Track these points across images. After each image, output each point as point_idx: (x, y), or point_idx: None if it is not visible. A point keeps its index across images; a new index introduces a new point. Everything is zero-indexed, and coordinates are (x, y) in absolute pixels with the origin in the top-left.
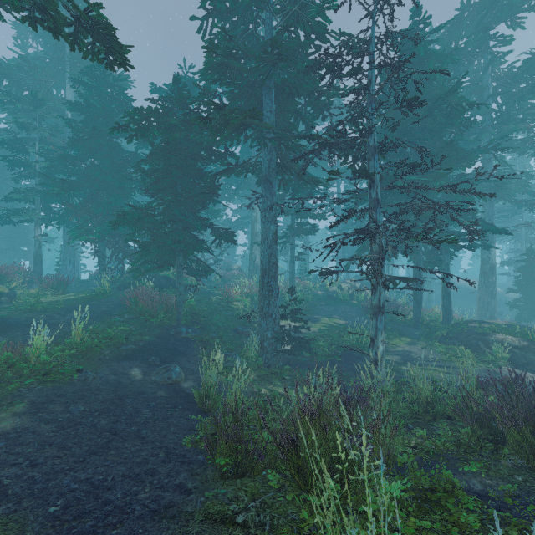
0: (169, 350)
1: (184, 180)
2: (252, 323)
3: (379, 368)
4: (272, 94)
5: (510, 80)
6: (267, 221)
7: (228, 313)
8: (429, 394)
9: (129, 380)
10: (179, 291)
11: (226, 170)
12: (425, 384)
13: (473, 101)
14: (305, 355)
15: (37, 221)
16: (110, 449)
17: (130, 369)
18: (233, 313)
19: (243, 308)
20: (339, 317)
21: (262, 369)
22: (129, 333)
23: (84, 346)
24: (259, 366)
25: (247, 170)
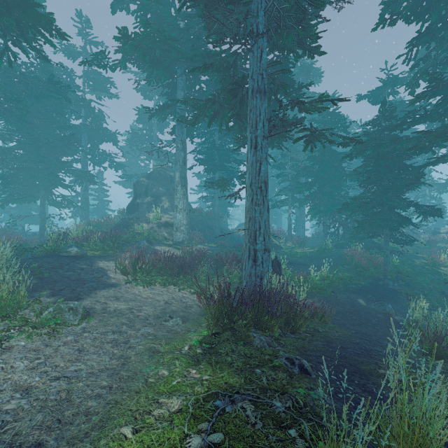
0: (379, 294)
1: (390, 174)
2: None
3: None
4: None
5: None
6: None
7: (434, 276)
8: None
9: (359, 304)
10: (385, 254)
11: (430, 162)
12: None
13: None
14: None
15: (289, 206)
16: (363, 326)
17: (357, 298)
18: (440, 277)
19: None
20: None
21: None
22: (350, 278)
23: (328, 280)
24: None
25: None
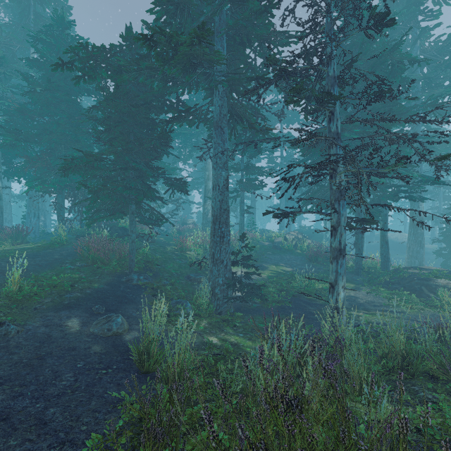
0: (117, 298)
1: (136, 129)
2: (205, 271)
3: (339, 316)
4: (223, 40)
5: (436, 53)
6: (219, 167)
7: (182, 261)
8: (403, 346)
9: (62, 333)
10: (131, 239)
11: (177, 117)
12: (400, 336)
13: (415, 57)
14: (256, 301)
15: None
16: None
17: (68, 319)
18: (187, 261)
19: (196, 256)
20: (286, 264)
21: (213, 316)
22: (77, 281)
23: (20, 294)
24: (210, 313)
25: (198, 120)
